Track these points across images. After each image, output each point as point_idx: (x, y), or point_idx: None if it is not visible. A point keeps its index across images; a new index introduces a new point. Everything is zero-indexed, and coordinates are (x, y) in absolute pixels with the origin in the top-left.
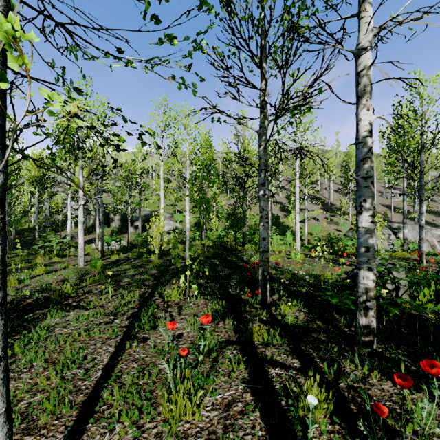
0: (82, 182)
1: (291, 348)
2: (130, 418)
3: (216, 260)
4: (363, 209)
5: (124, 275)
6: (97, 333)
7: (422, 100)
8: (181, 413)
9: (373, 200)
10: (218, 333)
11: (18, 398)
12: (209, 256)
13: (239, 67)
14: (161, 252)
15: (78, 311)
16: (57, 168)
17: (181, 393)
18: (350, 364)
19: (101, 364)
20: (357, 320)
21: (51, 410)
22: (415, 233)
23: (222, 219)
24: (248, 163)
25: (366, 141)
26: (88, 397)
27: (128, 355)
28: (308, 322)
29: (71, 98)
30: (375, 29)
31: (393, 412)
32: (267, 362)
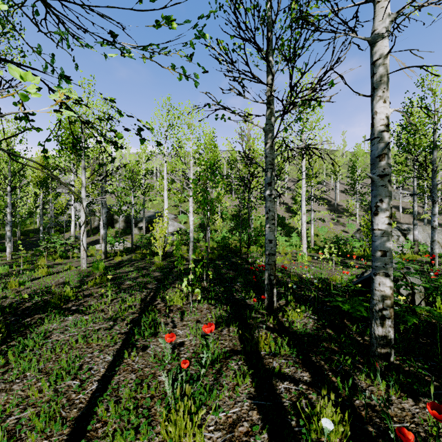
0: (84, 183)
1: (301, 360)
2: (125, 438)
3: (221, 262)
4: (379, 209)
5: (126, 277)
6: (95, 341)
7: (434, 97)
8: (180, 434)
9: (390, 200)
10: (222, 342)
11: (8, 413)
12: (213, 257)
13: (244, 60)
14: (164, 254)
15: (77, 315)
16: (38, 164)
17: (181, 412)
18: (365, 378)
19: (97, 375)
20: (372, 330)
21: (41, 428)
22: (425, 234)
23: (226, 220)
24: (254, 162)
25: (382, 136)
26: (81, 413)
27: (127, 365)
28: (317, 330)
29: (58, 86)
30: (392, 14)
31: (418, 437)
32: (274, 375)
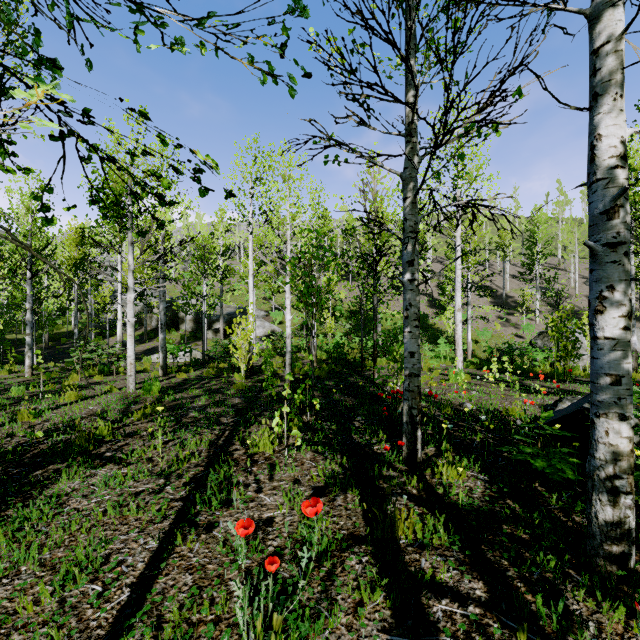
0: (132, 265)
1: (468, 556)
2: None
3: (333, 383)
4: (607, 304)
5: (191, 406)
6: (134, 512)
7: None
8: None
9: (627, 287)
10: (336, 519)
11: None
12: (321, 375)
13: (371, 65)
14: (249, 369)
15: (112, 467)
16: None
17: None
18: (584, 597)
19: (131, 575)
20: (593, 511)
21: None
22: None
23: (341, 319)
24: (384, 228)
25: (613, 176)
26: None
27: (180, 557)
28: (492, 502)
29: (36, 80)
30: None
31: None
32: (424, 585)
